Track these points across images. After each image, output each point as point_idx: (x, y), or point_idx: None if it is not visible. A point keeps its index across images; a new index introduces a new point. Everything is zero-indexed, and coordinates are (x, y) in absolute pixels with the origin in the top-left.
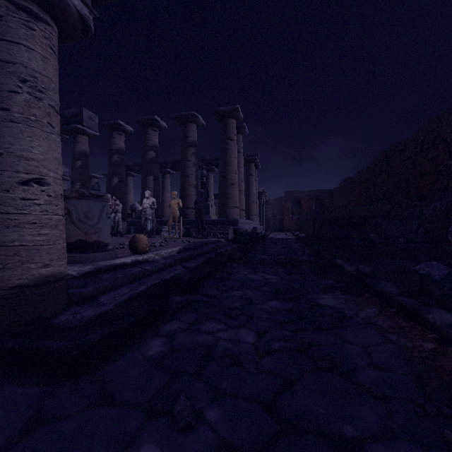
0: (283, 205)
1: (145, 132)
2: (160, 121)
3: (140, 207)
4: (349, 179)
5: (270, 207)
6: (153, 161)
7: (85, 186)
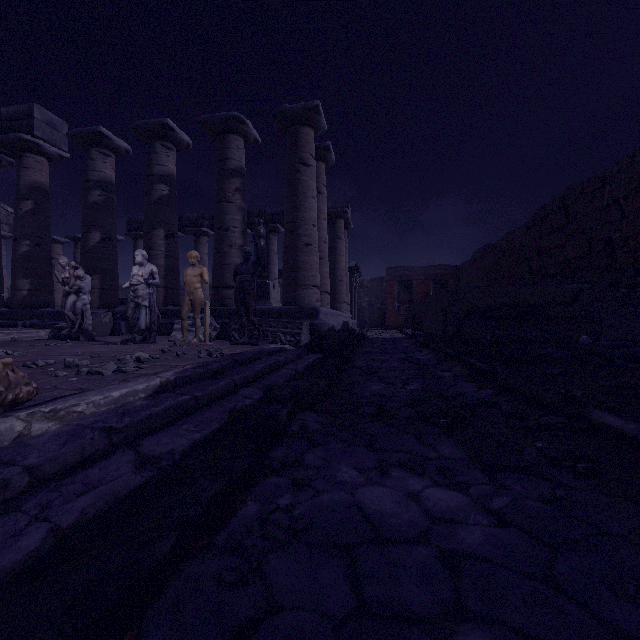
0: (385, 289)
1: (149, 149)
2: (178, 131)
3: (127, 283)
4: (489, 246)
5: (365, 292)
6: (165, 202)
7: (41, 248)
